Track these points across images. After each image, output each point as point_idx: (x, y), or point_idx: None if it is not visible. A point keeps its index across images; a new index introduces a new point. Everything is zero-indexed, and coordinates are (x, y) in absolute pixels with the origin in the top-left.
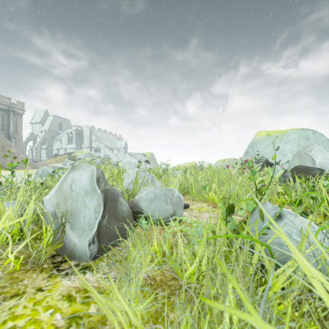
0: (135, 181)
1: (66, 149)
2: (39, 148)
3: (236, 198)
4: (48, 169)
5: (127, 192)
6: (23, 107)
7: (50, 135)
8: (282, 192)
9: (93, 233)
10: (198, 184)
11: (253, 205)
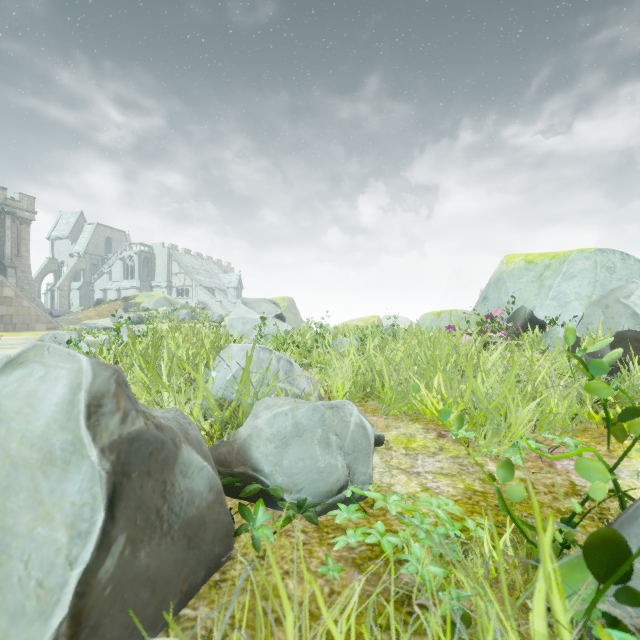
0: (243, 379)
1: (121, 290)
2: (67, 289)
3: (502, 418)
4: (65, 334)
5: (222, 404)
6: (33, 205)
7: (88, 262)
8: (610, 399)
9: (51, 629)
10: (398, 377)
11: (605, 476)
